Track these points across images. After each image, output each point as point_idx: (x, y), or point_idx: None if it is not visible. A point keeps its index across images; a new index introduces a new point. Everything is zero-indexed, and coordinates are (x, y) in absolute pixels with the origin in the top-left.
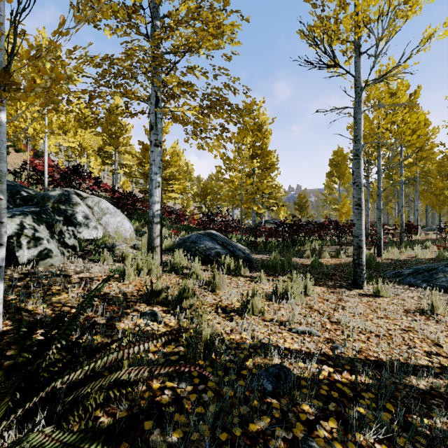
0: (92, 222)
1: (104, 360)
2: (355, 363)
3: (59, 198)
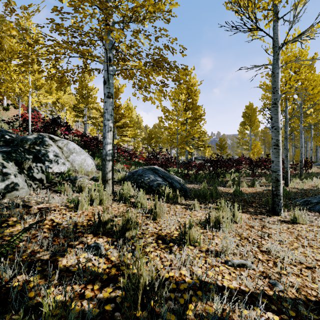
0: (61, 160)
1: None
2: (298, 306)
3: (35, 140)
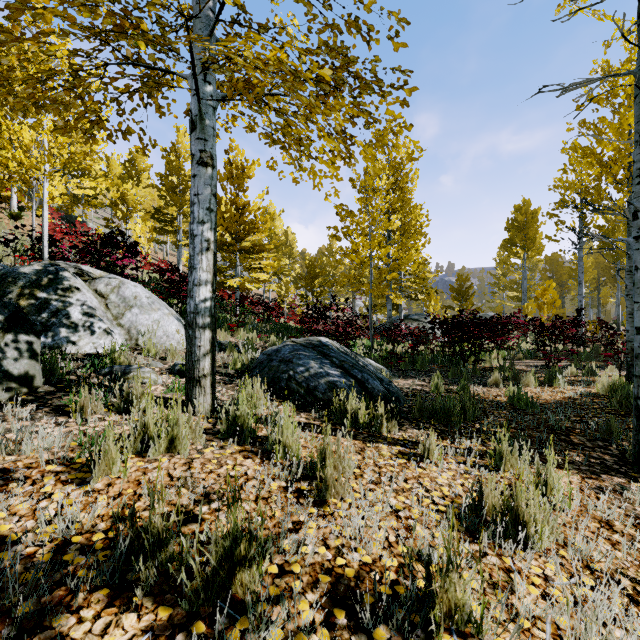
0: (100, 323)
1: None
2: None
3: (37, 278)
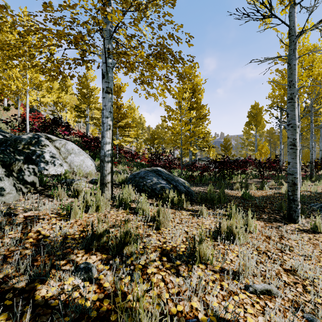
0: (58, 161)
1: None
2: None
3: (30, 140)
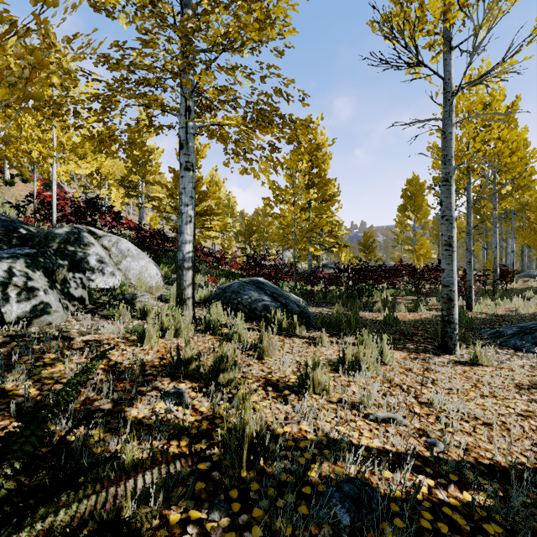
0: (108, 268)
1: (72, 513)
2: (463, 470)
3: (67, 237)
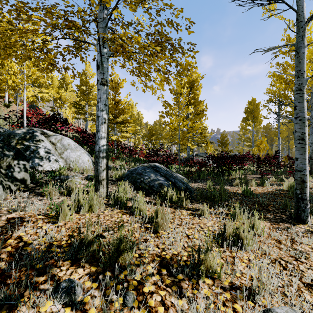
0: (53, 156)
1: None
2: None
3: (24, 135)
